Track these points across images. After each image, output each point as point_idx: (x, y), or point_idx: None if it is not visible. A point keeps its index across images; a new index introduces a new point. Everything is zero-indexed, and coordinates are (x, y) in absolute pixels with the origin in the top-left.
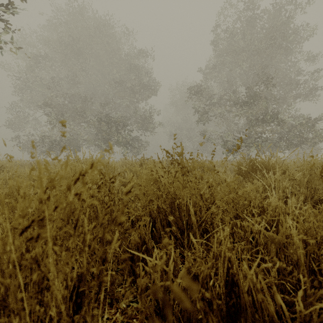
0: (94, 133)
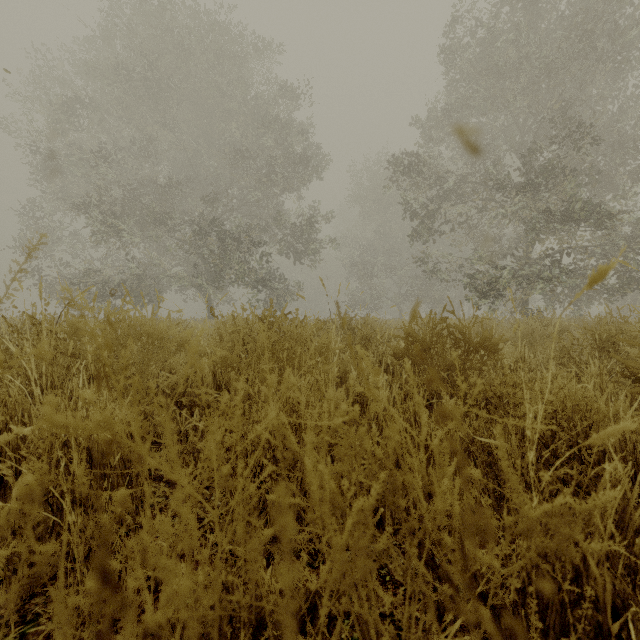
0: (191, 263)
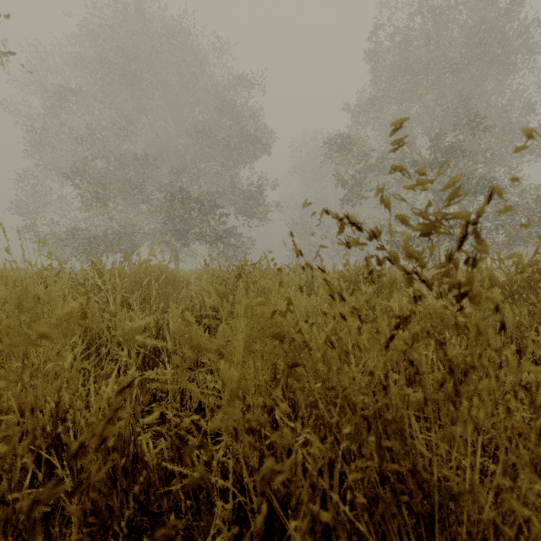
0: (161, 222)
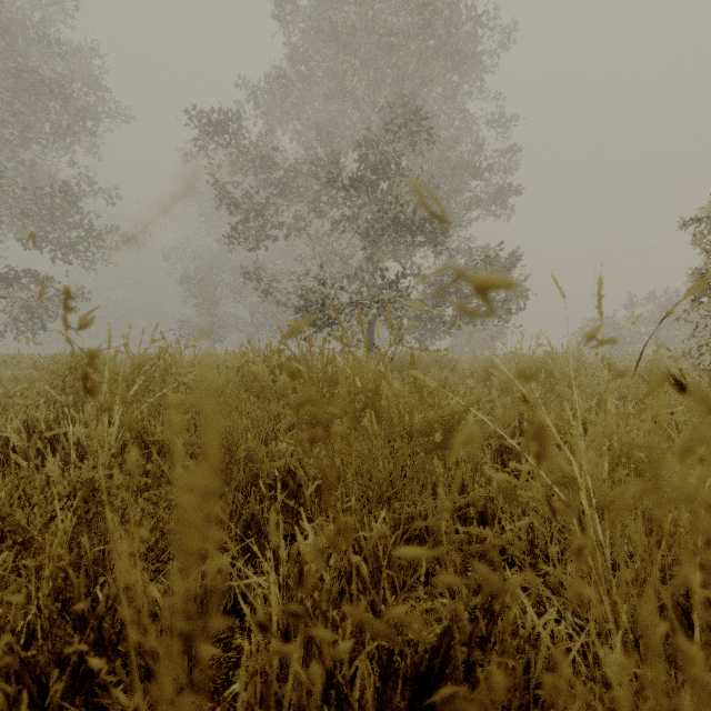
0: None
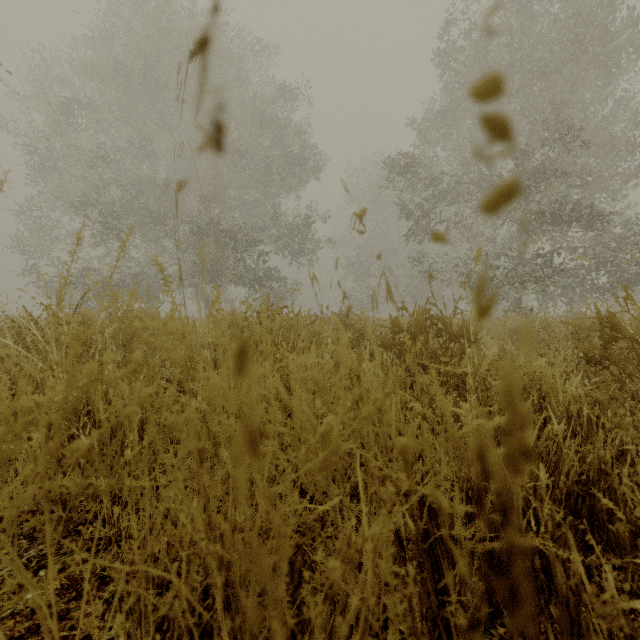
0: (189, 262)
